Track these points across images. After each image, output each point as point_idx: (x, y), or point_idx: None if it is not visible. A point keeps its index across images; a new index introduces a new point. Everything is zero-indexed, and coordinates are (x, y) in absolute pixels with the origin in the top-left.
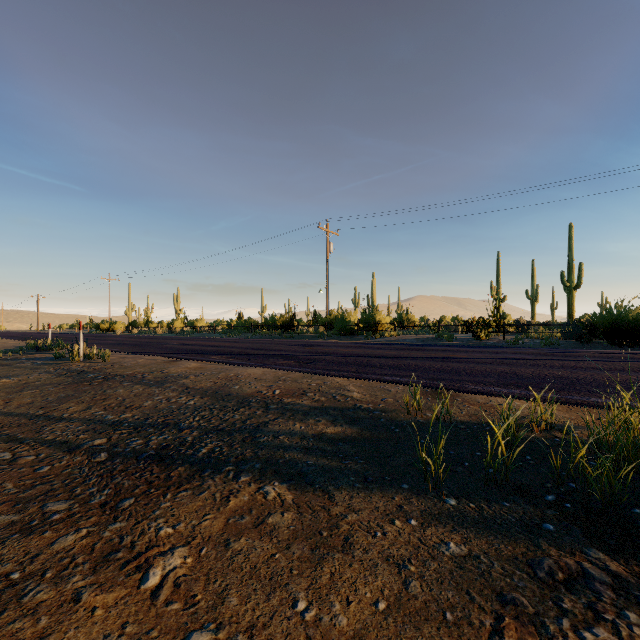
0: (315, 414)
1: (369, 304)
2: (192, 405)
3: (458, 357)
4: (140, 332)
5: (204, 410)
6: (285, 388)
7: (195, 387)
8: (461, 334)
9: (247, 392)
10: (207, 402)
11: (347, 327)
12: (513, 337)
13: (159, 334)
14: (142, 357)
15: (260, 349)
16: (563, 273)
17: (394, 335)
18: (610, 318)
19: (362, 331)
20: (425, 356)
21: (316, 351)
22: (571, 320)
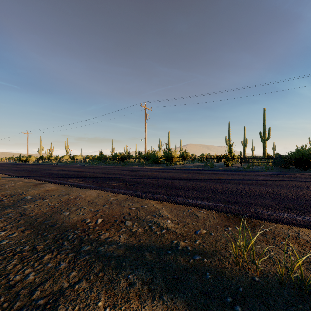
0: (129, 265)
1: (166, 147)
2: (1, 246)
3: (227, 179)
4: (43, 162)
5: (1, 260)
6: (108, 214)
7: (30, 214)
8: (215, 163)
9: (72, 221)
10: (23, 239)
11: (156, 159)
12: (243, 164)
13: (53, 163)
14: (23, 180)
15: (104, 173)
16: (261, 132)
17: (181, 164)
18: (300, 154)
19: (164, 161)
20: (206, 178)
21: (138, 174)
22: (265, 155)
